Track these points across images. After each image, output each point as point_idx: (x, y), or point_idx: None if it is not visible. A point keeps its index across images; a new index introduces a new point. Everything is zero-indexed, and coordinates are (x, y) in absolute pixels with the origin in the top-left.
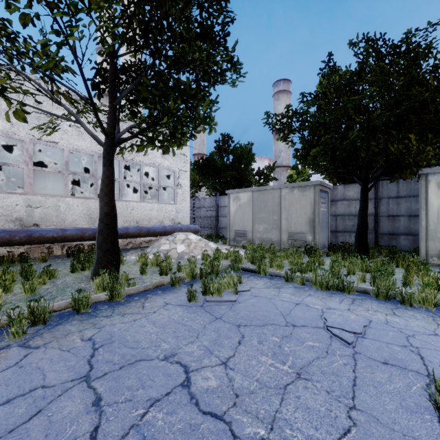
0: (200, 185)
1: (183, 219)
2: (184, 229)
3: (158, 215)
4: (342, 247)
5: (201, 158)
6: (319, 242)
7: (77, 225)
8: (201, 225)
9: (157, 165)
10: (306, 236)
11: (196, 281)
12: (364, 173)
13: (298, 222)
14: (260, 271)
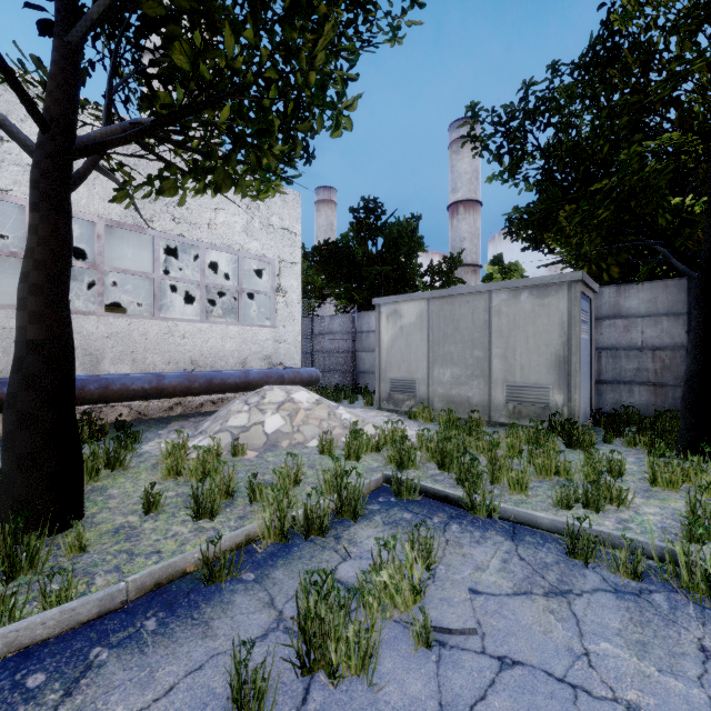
0: (324, 294)
1: (288, 356)
2: (288, 376)
3: (238, 348)
4: (622, 418)
5: (324, 242)
6: (579, 408)
7: None
8: (325, 366)
9: (235, 249)
10: (551, 394)
11: (293, 549)
12: (707, 248)
13: (529, 363)
14: (476, 504)
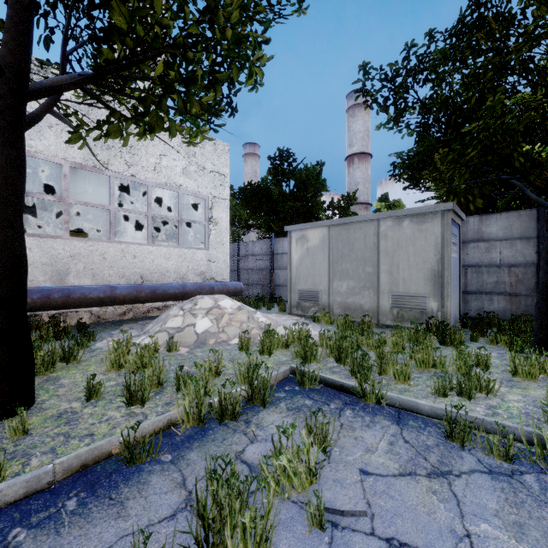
0: (249, 225)
1: (219, 273)
2: (217, 288)
3: (178, 266)
4: (485, 321)
5: (248, 183)
6: (451, 313)
7: (29, 282)
8: (249, 281)
9: (176, 187)
10: (427, 301)
11: (208, 432)
12: None
13: (410, 277)
14: (366, 393)
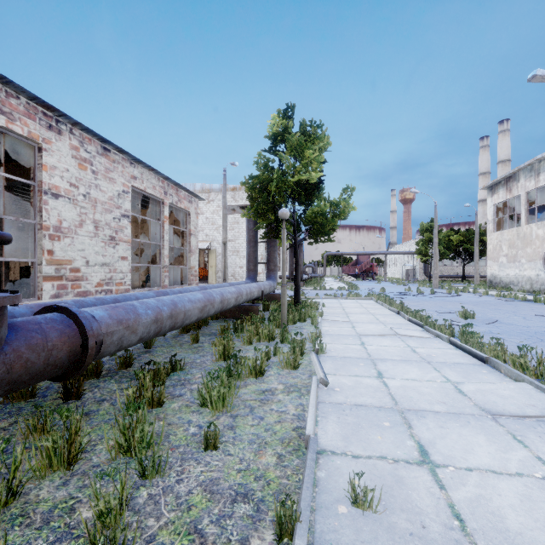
0: None
1: None
2: None
3: None
4: None
5: None
6: None
7: None
8: None
9: None
10: None
11: None
12: None
13: None
14: None
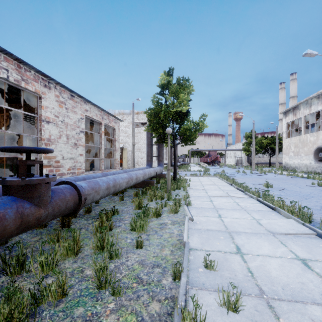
0: None
1: None
2: None
3: None
4: None
5: None
6: None
7: None
8: None
9: None
10: None
11: None
12: None
13: None
14: None
